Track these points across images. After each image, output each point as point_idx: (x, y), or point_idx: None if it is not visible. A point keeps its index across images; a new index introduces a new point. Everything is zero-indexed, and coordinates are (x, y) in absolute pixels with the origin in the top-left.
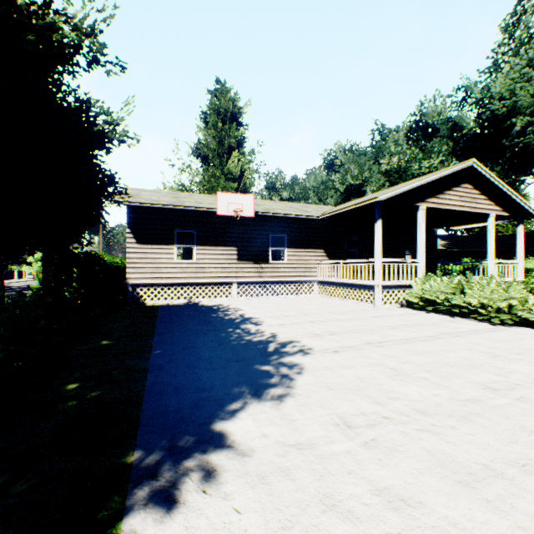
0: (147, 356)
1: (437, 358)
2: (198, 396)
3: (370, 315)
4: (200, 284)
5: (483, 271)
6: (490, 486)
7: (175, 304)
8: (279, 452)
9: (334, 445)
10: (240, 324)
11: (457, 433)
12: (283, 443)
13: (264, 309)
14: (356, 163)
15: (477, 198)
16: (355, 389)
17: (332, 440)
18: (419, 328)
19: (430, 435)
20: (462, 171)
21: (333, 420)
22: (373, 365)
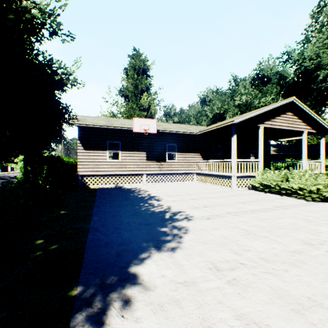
0: (88, 221)
1: (273, 223)
2: (120, 248)
3: (229, 195)
4: (123, 175)
5: (299, 167)
6: (313, 313)
7: (108, 187)
8: (173, 288)
9: (208, 283)
10: (148, 200)
11: (289, 274)
12: (175, 281)
13: (162, 190)
14: (220, 100)
15: (296, 121)
16: (221, 244)
17: (207, 280)
18: (260, 203)
19: (272, 276)
20: (286, 104)
21: (207, 265)
22: (232, 227)
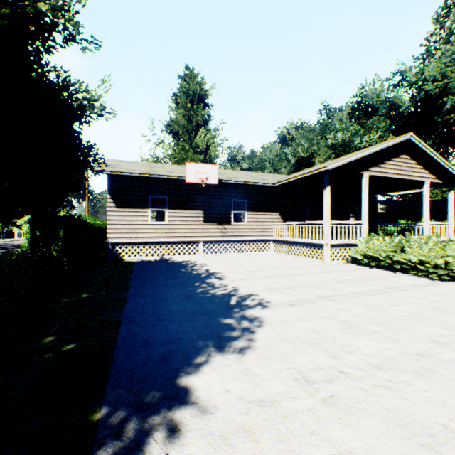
0: (121, 309)
1: (385, 311)
2: (166, 349)
3: (320, 271)
4: (171, 243)
5: (417, 231)
6: (454, 450)
7: (149, 260)
8: (242, 410)
9: (294, 402)
10: (206, 278)
11: (413, 389)
12: (245, 399)
13: (226, 264)
14: (306, 138)
15: (414, 168)
16: (312, 342)
17: (293, 397)
18: (365, 282)
19: (387, 392)
20: (401, 144)
21: (292, 375)
22: (326, 318)
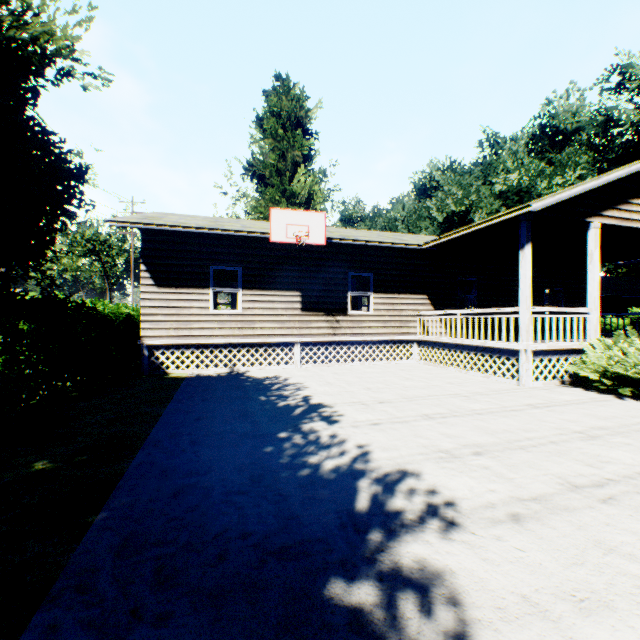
0: (85, 522)
1: None
2: None
3: (522, 403)
4: (247, 346)
5: None
6: None
7: (210, 374)
8: None
9: None
10: (302, 419)
11: None
12: None
13: (341, 386)
14: (459, 185)
15: None
16: None
17: None
18: None
19: None
20: None
21: None
22: None
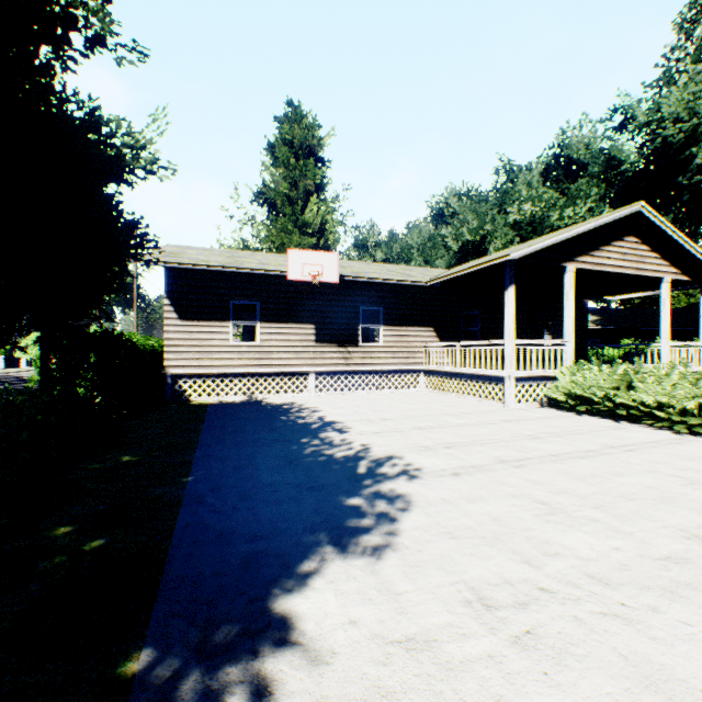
0: (183, 481)
1: (607, 485)
2: (252, 549)
3: (499, 419)
4: (265, 375)
5: (651, 357)
6: None
7: (231, 401)
8: (377, 657)
9: (466, 642)
10: (319, 431)
11: (665, 621)
12: (383, 638)
13: (351, 409)
14: (475, 213)
15: (646, 257)
16: (491, 537)
17: (462, 634)
18: (571, 438)
19: (622, 625)
20: (625, 219)
21: (461, 595)
22: (513, 496)
